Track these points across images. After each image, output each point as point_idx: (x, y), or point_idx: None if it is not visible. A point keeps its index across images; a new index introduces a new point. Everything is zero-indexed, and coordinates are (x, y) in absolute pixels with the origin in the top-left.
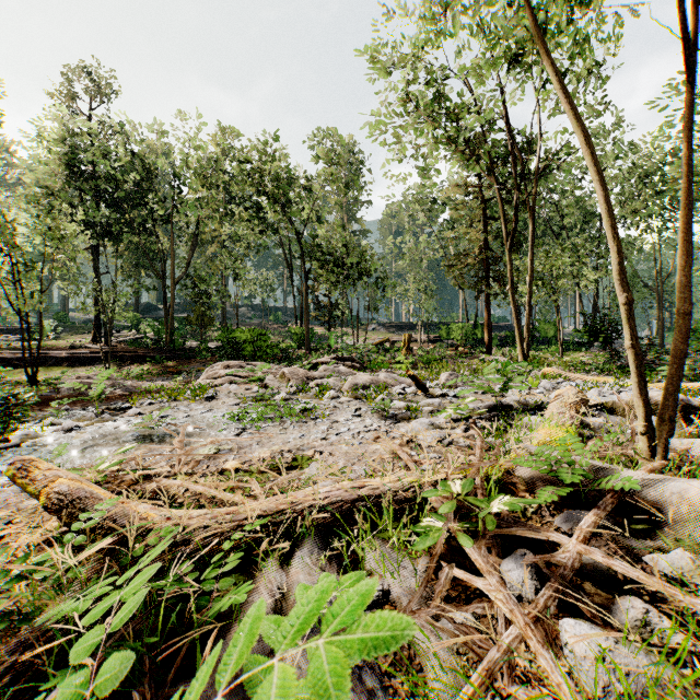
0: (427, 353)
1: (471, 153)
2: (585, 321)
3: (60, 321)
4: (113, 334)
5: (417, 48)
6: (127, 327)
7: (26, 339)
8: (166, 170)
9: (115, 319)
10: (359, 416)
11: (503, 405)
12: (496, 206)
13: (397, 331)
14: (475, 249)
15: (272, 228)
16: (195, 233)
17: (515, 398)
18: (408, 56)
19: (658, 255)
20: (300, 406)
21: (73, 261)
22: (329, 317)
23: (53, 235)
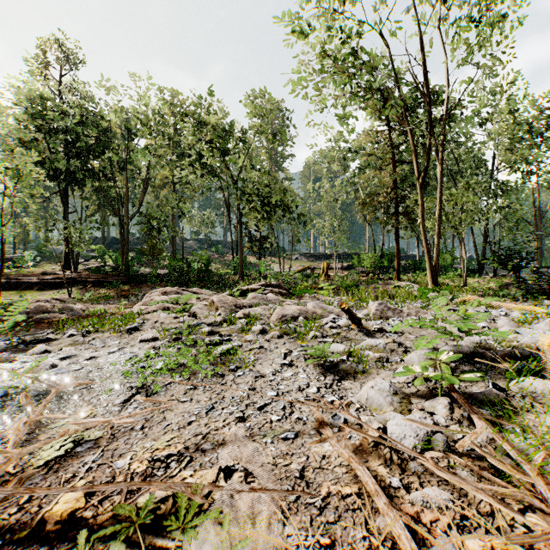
0: (342, 279)
1: (386, 101)
2: (476, 251)
3: (41, 251)
4: (82, 262)
5: (338, 3)
6: (95, 257)
7: (8, 267)
8: (121, 123)
9: (87, 251)
10: (289, 365)
11: (473, 353)
12: (403, 151)
13: (316, 260)
14: (385, 189)
15: (212, 173)
16: (146, 178)
17: (474, 339)
18: (330, 11)
19: (537, 196)
20: (219, 348)
21: (32, 198)
22: (260, 248)
23: (14, 175)
